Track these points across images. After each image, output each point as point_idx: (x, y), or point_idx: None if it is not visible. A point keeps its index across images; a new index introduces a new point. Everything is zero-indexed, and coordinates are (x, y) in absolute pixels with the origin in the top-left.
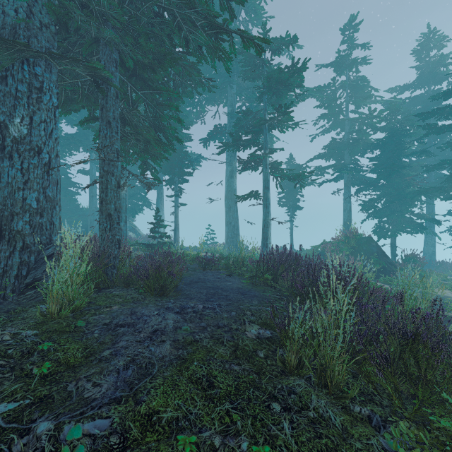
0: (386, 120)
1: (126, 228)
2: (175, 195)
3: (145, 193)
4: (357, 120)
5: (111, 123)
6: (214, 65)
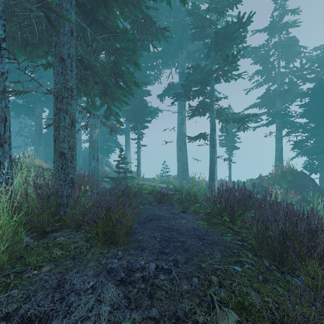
0: (315, 72)
1: (97, 164)
2: (137, 139)
3: (116, 138)
4: (288, 73)
5: (64, 60)
6: (169, 0)
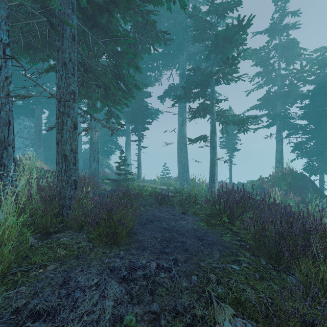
0: (315, 74)
1: (98, 166)
2: (138, 140)
3: (116, 139)
4: (288, 75)
5: (66, 64)
6: (169, 6)
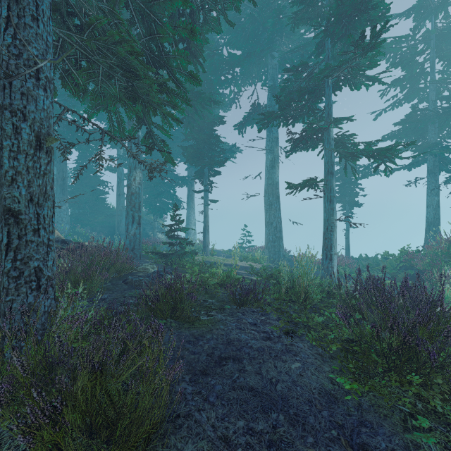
0: None
1: (139, 231)
2: (204, 190)
3: (174, 191)
4: None
5: None
6: None
